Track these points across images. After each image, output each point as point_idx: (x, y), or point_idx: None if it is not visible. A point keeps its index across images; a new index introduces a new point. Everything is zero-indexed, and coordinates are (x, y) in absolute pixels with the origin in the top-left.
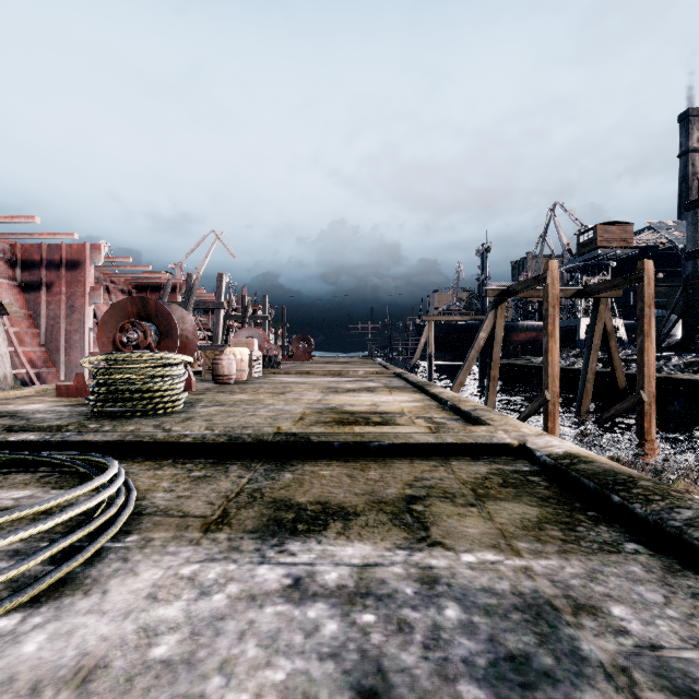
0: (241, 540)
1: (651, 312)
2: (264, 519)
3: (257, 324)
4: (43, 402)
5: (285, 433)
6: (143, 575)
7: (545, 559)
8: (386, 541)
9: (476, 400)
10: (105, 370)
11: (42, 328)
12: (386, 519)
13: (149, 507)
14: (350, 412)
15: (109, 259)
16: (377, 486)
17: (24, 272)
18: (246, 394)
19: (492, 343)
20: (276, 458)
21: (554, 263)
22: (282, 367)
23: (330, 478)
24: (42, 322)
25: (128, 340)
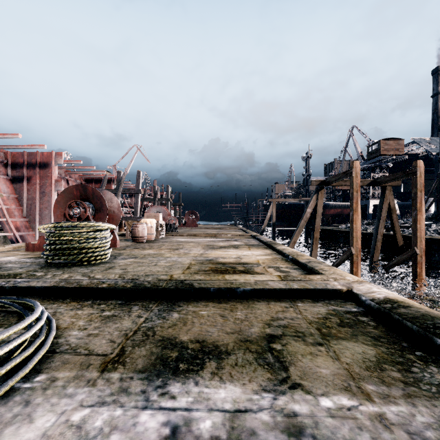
0: (131, 380)
1: (422, 195)
2: (153, 357)
3: (163, 204)
4: (15, 255)
5: (175, 280)
6: (37, 421)
7: (395, 405)
8: (253, 382)
9: (303, 252)
10: (54, 234)
11: (24, 206)
12: (251, 358)
13: (63, 345)
14: (222, 263)
15: (68, 162)
16: (243, 325)
17: (13, 170)
18: (152, 250)
19: (315, 216)
20: (168, 299)
21: (357, 163)
22: (178, 231)
23: (207, 318)
24: (24, 202)
25: (73, 213)
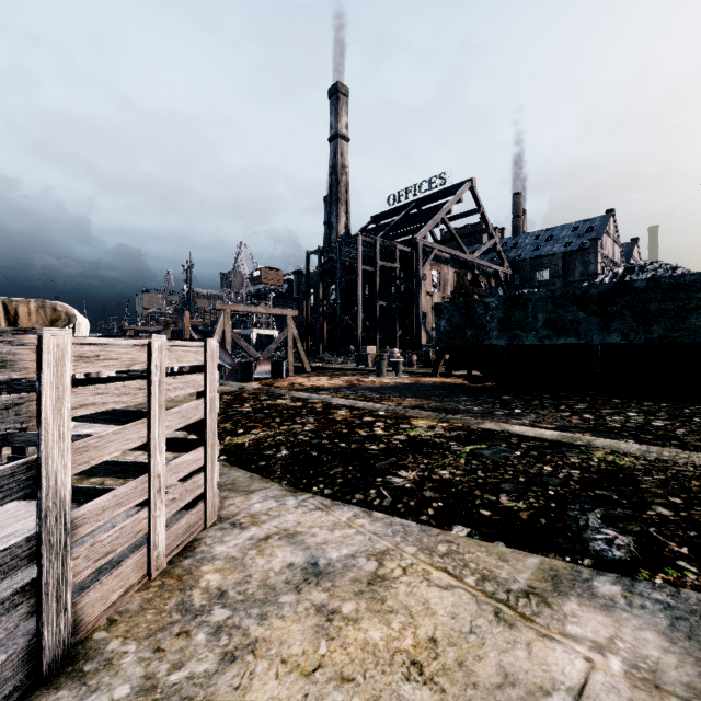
0: None
1: None
2: None
3: None
4: None
5: None
6: None
7: None
8: None
9: None
10: None
11: None
12: None
13: None
14: None
15: None
16: None
17: None
18: None
19: None
20: None
21: (188, 313)
22: None
23: None
24: None
25: None
